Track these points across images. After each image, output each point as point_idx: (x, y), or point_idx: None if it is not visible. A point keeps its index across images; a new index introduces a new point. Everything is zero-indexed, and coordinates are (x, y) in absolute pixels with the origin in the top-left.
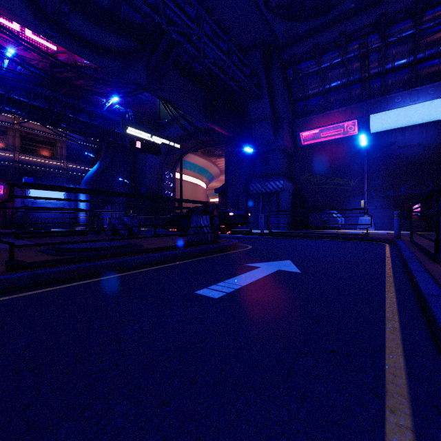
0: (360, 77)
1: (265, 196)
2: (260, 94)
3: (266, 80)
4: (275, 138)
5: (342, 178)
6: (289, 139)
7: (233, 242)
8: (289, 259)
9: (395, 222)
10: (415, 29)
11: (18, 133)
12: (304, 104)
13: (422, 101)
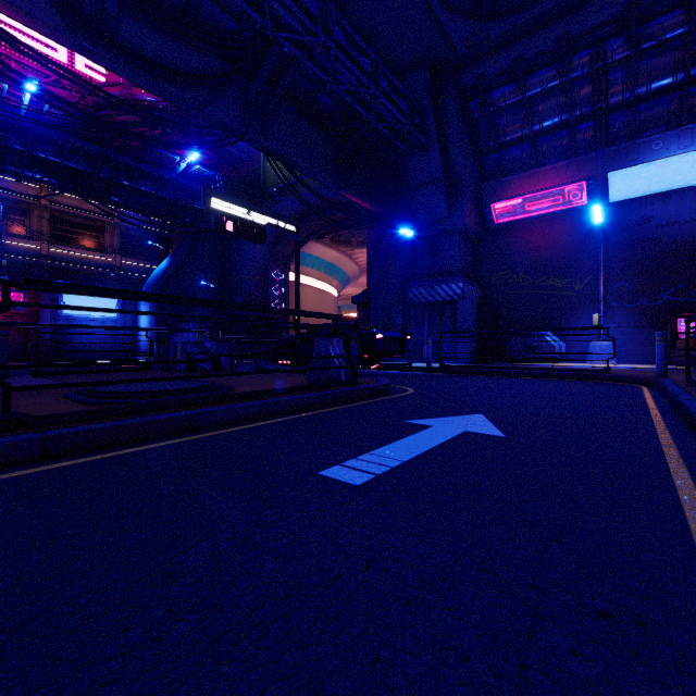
0: (592, 110)
1: (434, 307)
2: (425, 141)
3: (435, 120)
4: (449, 214)
5: (560, 277)
6: (473, 215)
7: (383, 382)
8: (479, 412)
9: (658, 350)
10: (687, 27)
11: (47, 212)
12: (497, 157)
13: None
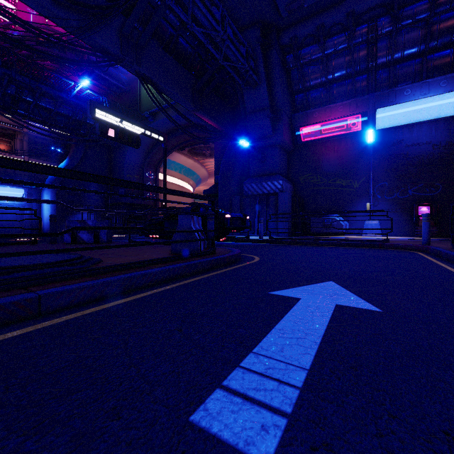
0: (367, 67)
1: (262, 197)
2: (257, 79)
3: (264, 65)
4: (273, 133)
5: (344, 178)
6: (288, 134)
7: (236, 252)
8: (328, 279)
9: (424, 226)
10: (429, 13)
11: None
12: (304, 96)
13: (433, 95)
